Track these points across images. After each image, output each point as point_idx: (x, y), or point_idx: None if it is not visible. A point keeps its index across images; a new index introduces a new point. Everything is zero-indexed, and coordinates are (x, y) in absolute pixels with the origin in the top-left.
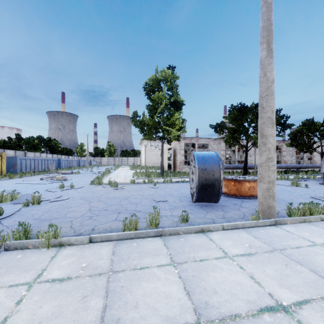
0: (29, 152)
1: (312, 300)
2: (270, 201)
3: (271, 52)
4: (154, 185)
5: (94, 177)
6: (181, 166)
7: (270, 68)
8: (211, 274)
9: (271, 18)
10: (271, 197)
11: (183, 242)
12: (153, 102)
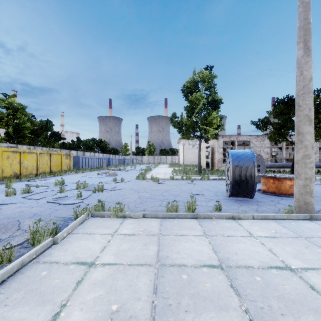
0: (86, 152)
1: (319, 269)
2: (306, 197)
3: (308, 51)
4: (191, 181)
5: (138, 173)
6: (220, 165)
7: (307, 67)
8: (235, 244)
9: (308, 17)
10: (308, 194)
11: (215, 224)
12: (191, 103)
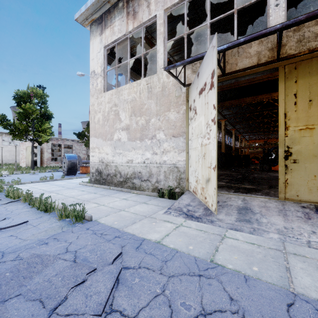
0: None
1: None
2: None
3: None
4: (33, 173)
5: None
6: (49, 162)
7: None
8: (72, 181)
9: None
10: None
11: (64, 180)
12: (25, 111)
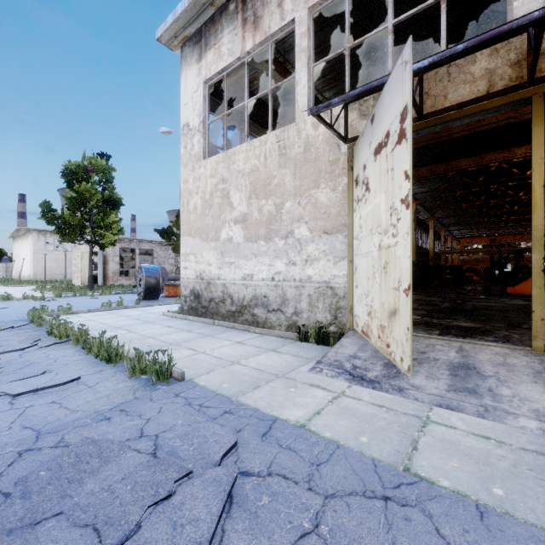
0: None
1: None
2: None
3: None
4: (92, 296)
5: None
6: (116, 278)
7: None
8: (153, 310)
9: None
10: None
11: (140, 309)
12: (80, 196)
